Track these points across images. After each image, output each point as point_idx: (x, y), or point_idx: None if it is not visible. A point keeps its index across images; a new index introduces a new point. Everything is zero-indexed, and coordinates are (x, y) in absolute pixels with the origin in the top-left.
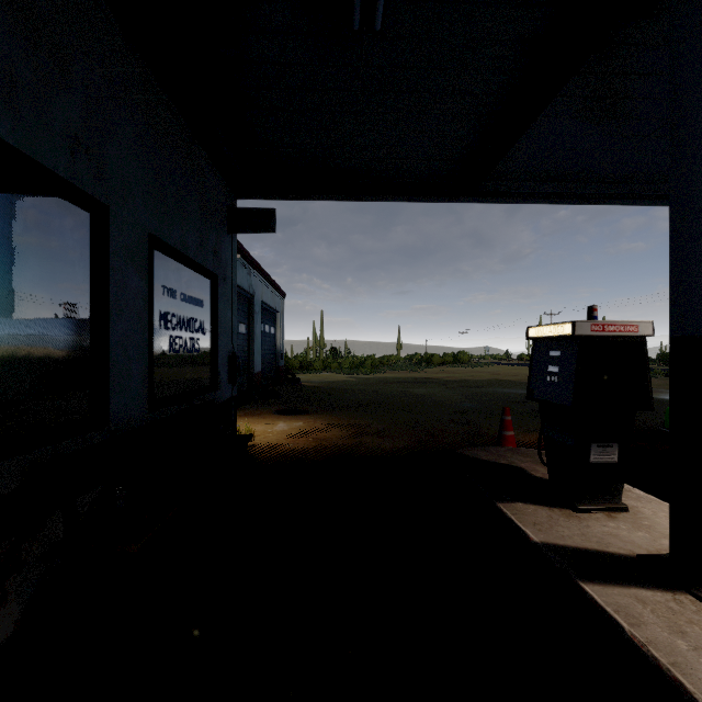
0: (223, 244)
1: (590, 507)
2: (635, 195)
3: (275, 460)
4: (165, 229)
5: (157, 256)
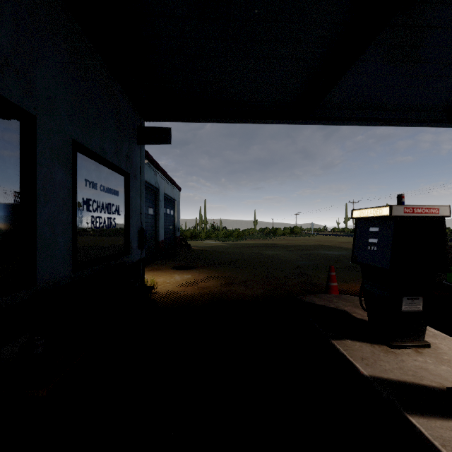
0: (134, 151)
1: (402, 344)
2: (419, 119)
3: (170, 303)
4: (86, 138)
5: (80, 157)
